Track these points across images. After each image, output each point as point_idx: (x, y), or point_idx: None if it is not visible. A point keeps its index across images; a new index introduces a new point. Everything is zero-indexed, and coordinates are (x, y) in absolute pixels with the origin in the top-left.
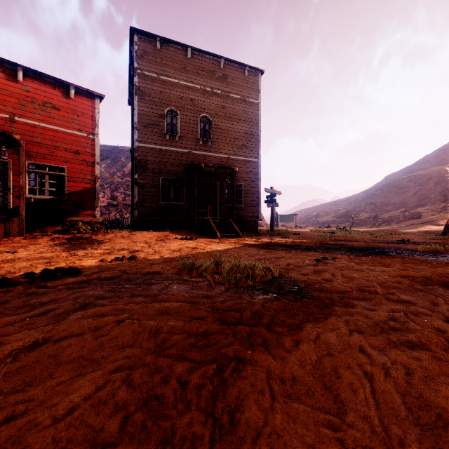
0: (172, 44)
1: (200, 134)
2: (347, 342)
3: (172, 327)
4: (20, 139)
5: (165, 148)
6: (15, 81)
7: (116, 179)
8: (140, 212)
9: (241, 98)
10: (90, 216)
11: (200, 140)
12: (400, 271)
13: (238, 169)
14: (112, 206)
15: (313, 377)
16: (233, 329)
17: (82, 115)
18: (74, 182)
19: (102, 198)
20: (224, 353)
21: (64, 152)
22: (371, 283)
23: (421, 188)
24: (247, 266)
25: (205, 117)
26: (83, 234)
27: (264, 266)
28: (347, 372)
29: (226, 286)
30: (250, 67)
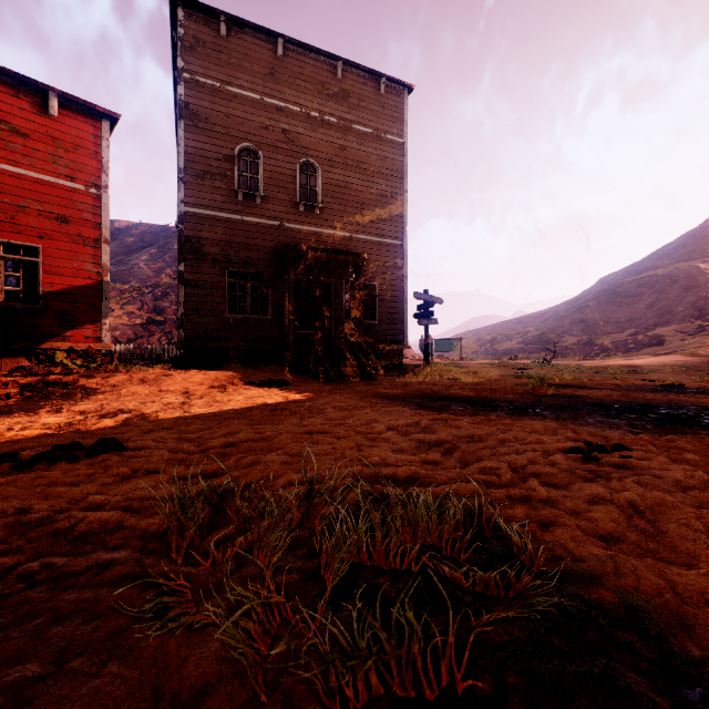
0: (250, 30)
1: (300, 194)
2: None
3: None
4: None
5: (237, 217)
6: None
7: (165, 279)
8: (189, 334)
9: (373, 133)
10: (90, 340)
11: (300, 205)
12: None
13: (369, 258)
14: (155, 324)
15: None
16: None
17: (74, 149)
18: (58, 276)
19: (138, 311)
20: None
21: (36, 218)
22: None
23: (660, 296)
24: (413, 512)
25: (309, 164)
26: (63, 376)
27: (458, 490)
28: None
29: (329, 708)
30: (388, 79)
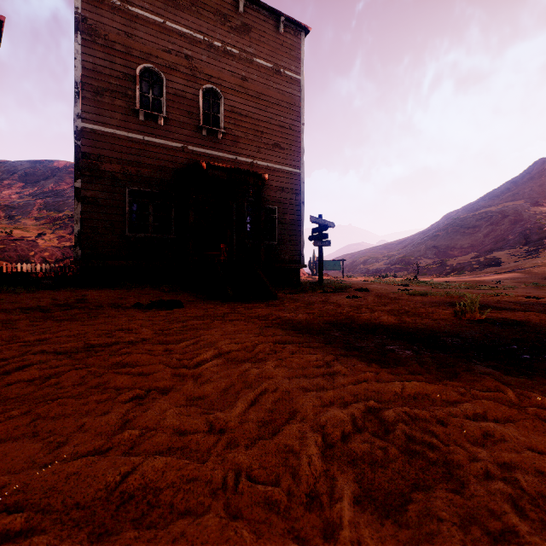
0: None
1: (203, 119)
2: None
3: None
4: None
5: (138, 137)
6: None
7: None
8: (87, 252)
9: (273, 68)
10: None
11: (202, 129)
12: None
13: (268, 183)
14: None
15: None
16: None
17: None
18: None
19: (68, 235)
20: None
21: None
22: None
23: (494, 228)
24: None
25: (212, 92)
26: None
27: None
28: None
29: None
30: (287, 19)
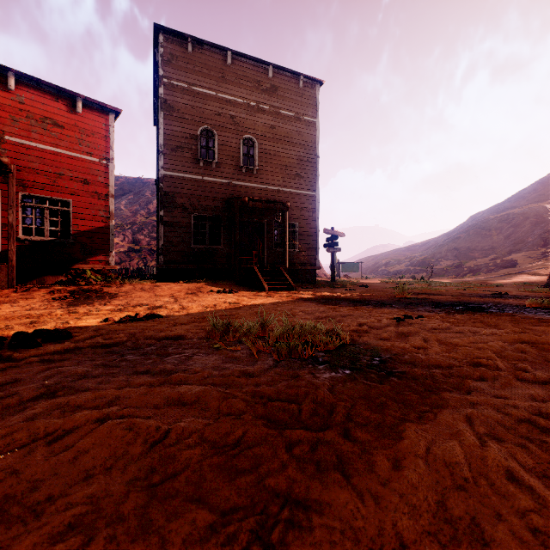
0: (208, 46)
1: (242, 160)
2: (483, 460)
3: (186, 431)
4: (10, 163)
5: (199, 177)
6: (5, 89)
7: (140, 218)
8: (167, 259)
9: (294, 116)
10: (102, 263)
11: (242, 168)
12: (517, 334)
13: (291, 204)
14: (134, 252)
15: (438, 542)
16: (287, 436)
17: (92, 134)
18: (82, 220)
19: (121, 242)
20: (271, 489)
21: (69, 181)
22: (485, 353)
23: (515, 230)
24: (304, 327)
25: (249, 139)
26: (92, 286)
27: (328, 328)
28: (502, 532)
29: (275, 358)
30: (305, 77)
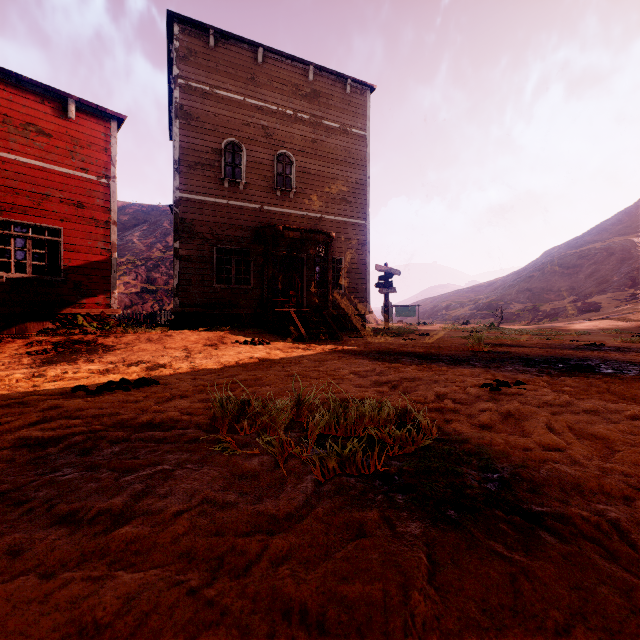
0: (234, 41)
1: (277, 181)
2: None
3: None
4: None
5: (223, 201)
6: None
7: (156, 253)
8: (183, 301)
9: (340, 127)
10: (101, 306)
11: (277, 190)
12: None
13: (336, 235)
14: (148, 293)
15: None
16: None
17: (89, 146)
18: (76, 253)
19: (133, 281)
20: None
21: (58, 204)
22: None
23: (598, 267)
24: (363, 409)
25: (284, 155)
26: (84, 336)
27: (395, 405)
28: None
29: (317, 476)
30: (353, 81)
